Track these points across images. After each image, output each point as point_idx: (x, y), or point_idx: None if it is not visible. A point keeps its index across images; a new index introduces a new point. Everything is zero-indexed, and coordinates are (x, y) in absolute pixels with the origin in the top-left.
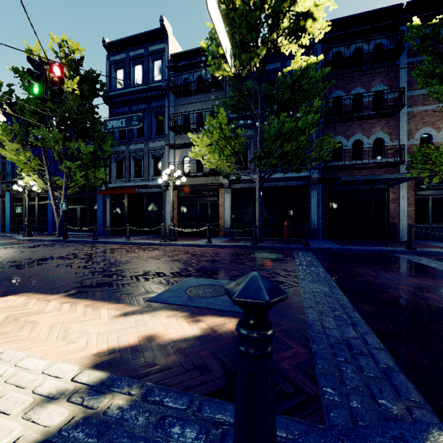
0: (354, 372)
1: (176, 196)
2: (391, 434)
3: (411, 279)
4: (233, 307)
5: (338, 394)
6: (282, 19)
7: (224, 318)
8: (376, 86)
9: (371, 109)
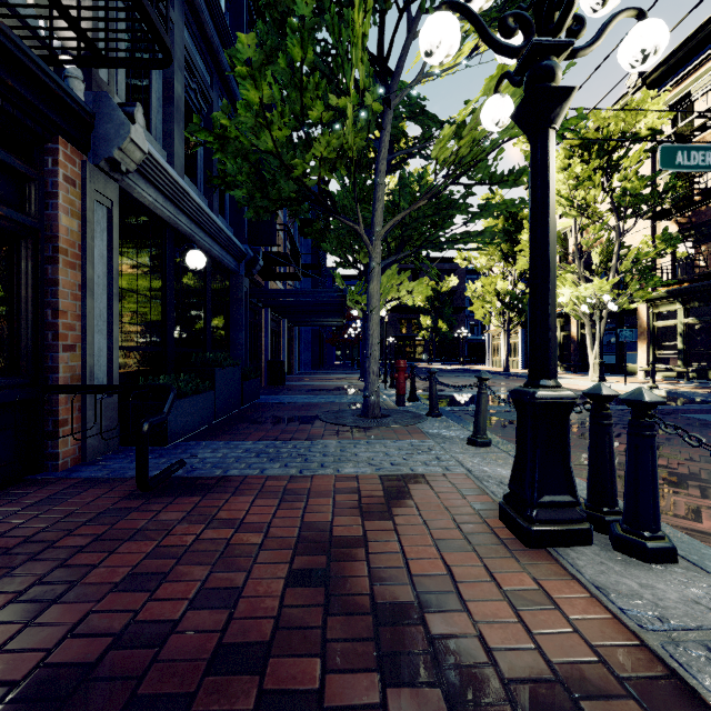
0: None
1: None
2: None
3: None
4: None
5: None
6: None
7: None
8: None
9: None
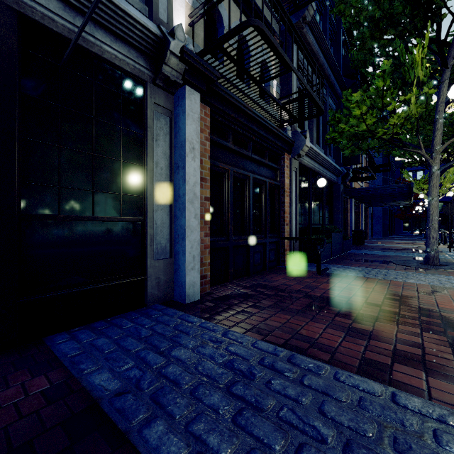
0: None
1: (206, 128)
2: None
3: None
4: None
5: None
6: None
7: None
8: None
9: None
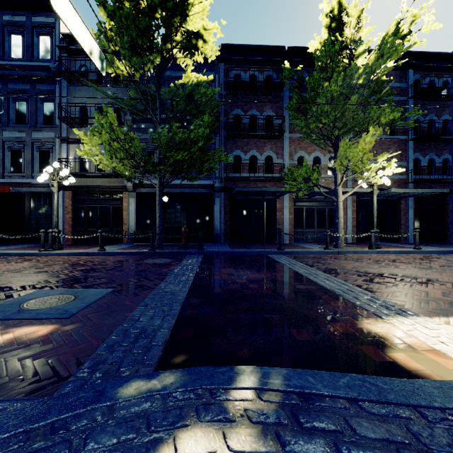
0: (124, 352)
1: (69, 198)
2: (96, 389)
3: (255, 275)
4: (63, 314)
5: (90, 371)
6: (174, 32)
7: (43, 325)
8: (267, 111)
9: (263, 130)
